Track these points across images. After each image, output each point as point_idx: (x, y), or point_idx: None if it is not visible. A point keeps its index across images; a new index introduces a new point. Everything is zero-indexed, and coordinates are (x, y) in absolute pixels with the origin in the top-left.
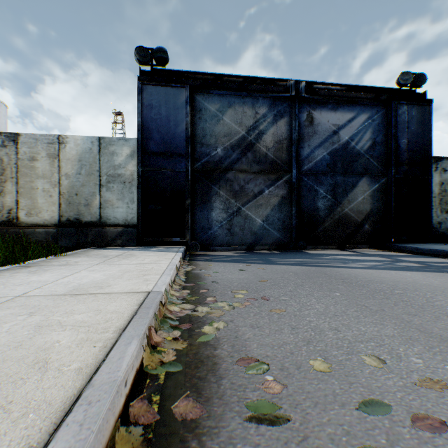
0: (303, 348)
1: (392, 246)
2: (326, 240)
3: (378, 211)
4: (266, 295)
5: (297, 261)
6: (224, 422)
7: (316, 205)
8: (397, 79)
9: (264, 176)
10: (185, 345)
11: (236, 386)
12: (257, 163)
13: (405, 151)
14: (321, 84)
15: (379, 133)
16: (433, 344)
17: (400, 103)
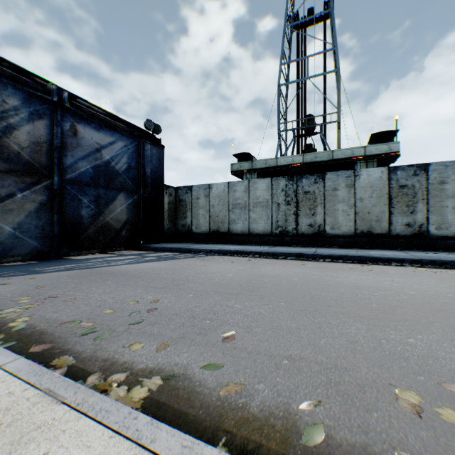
0: (98, 309)
1: (142, 247)
2: (90, 246)
3: (132, 220)
4: (53, 295)
5: (66, 267)
6: (70, 341)
7: (81, 213)
8: (145, 122)
9: (17, 177)
10: (4, 335)
11: (66, 332)
12: (7, 161)
13: (150, 178)
14: (85, 101)
15: (133, 160)
16: (157, 290)
17: (146, 142)
